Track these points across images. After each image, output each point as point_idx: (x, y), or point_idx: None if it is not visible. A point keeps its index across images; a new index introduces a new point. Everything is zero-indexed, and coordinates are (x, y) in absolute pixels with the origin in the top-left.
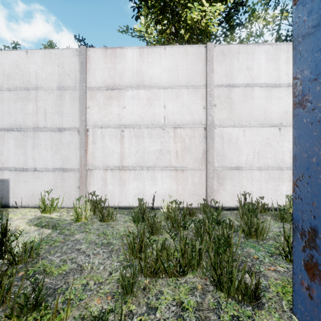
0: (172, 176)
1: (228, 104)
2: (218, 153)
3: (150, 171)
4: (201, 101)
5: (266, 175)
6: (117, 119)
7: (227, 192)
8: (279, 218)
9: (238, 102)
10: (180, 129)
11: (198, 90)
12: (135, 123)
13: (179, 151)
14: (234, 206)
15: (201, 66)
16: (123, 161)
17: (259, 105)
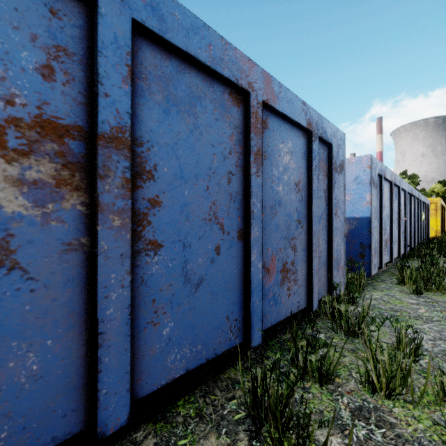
0: None
1: None
2: None
3: None
4: None
5: None
6: None
7: None
8: None
9: None
10: None
11: None
12: None
13: None
14: None
15: None
16: None
17: None
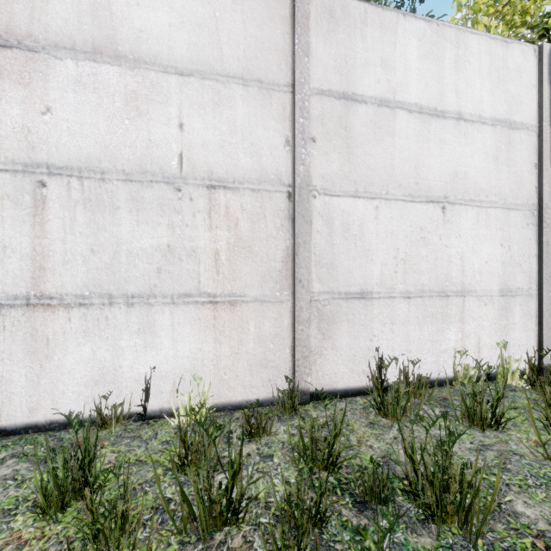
0: (203, 320)
1: (343, 141)
2: (320, 259)
3: (136, 308)
4: (281, 123)
5: (419, 309)
6: (19, 144)
7: (341, 353)
8: (463, 417)
9: (365, 139)
10: (225, 193)
11: (274, 94)
12: (85, 163)
13: (224, 252)
14: (357, 385)
15: (280, 35)
16: (44, 280)
17: (405, 151)
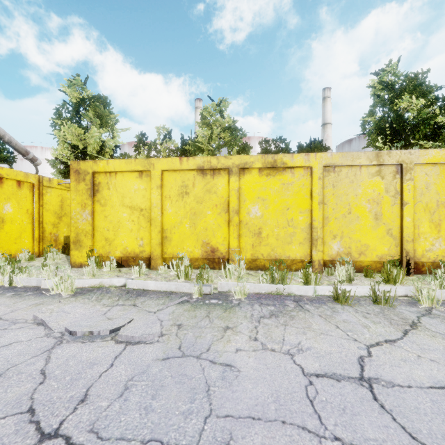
0: None
1: None
2: None
3: None
4: None
5: None
6: None
7: None
8: None
9: None
10: None
11: None
12: None
13: None
14: None
15: None
16: None
17: None
